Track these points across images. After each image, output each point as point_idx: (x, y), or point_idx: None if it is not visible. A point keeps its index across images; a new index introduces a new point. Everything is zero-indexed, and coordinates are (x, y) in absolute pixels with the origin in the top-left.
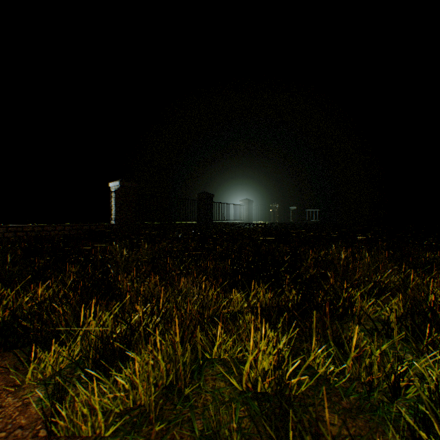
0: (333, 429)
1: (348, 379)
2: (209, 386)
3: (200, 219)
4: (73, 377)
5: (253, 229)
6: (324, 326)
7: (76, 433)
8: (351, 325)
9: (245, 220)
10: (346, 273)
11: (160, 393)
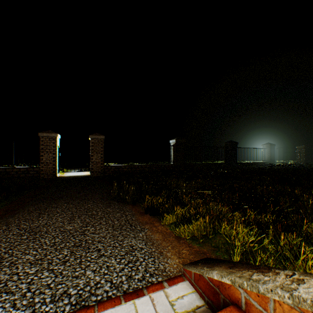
0: (257, 257)
1: (275, 251)
2: (217, 238)
3: (226, 160)
4: (176, 226)
5: (272, 169)
6: (280, 234)
7: (181, 236)
8: (289, 234)
9: (267, 160)
10: (312, 212)
11: (202, 231)
